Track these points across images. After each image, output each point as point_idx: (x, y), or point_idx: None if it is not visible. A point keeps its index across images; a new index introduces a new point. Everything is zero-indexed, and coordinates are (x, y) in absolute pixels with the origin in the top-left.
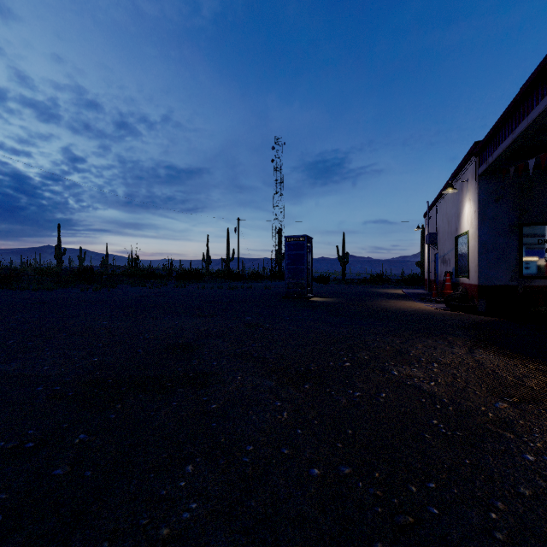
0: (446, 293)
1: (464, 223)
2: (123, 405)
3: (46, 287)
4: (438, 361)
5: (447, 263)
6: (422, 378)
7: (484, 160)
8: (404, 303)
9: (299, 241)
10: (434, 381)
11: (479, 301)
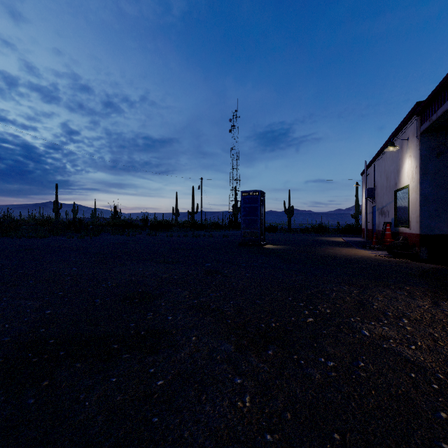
0: (386, 241)
1: (404, 178)
2: (51, 381)
3: (38, 235)
4: (406, 317)
5: (385, 214)
6: (398, 339)
7: (426, 118)
8: (348, 250)
9: (253, 195)
10: (414, 344)
11: (420, 249)
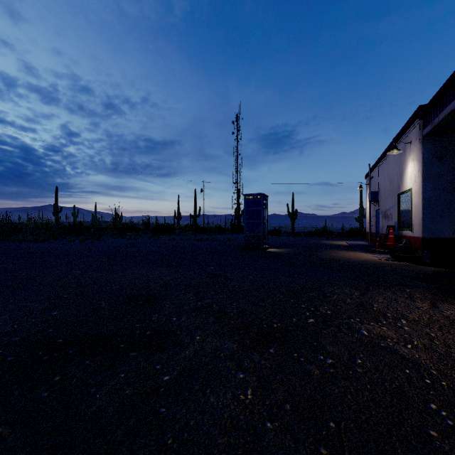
0: (389, 245)
1: (407, 181)
2: (62, 377)
3: (39, 239)
4: (405, 318)
5: (389, 218)
6: (395, 339)
7: (429, 122)
8: (351, 254)
9: (256, 198)
10: (410, 343)
11: (423, 252)
